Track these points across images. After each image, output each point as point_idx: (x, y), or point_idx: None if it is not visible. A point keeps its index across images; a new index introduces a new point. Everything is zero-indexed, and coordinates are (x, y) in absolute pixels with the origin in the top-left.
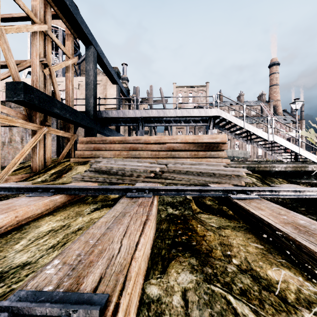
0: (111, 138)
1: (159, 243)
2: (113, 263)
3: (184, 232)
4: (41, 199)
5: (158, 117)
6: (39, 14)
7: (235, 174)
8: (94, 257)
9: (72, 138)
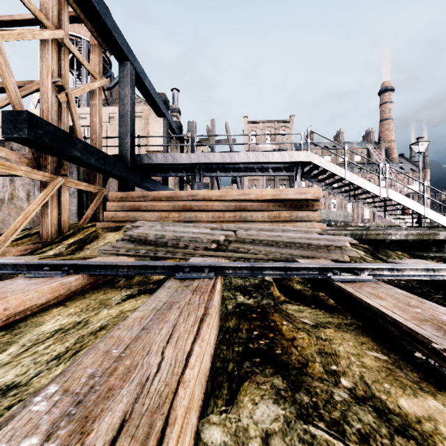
0: (155, 194)
1: (224, 351)
2: (147, 391)
3: (262, 332)
4: (47, 281)
5: (223, 163)
6: (52, 15)
7: (335, 245)
8: (117, 380)
9: (99, 194)
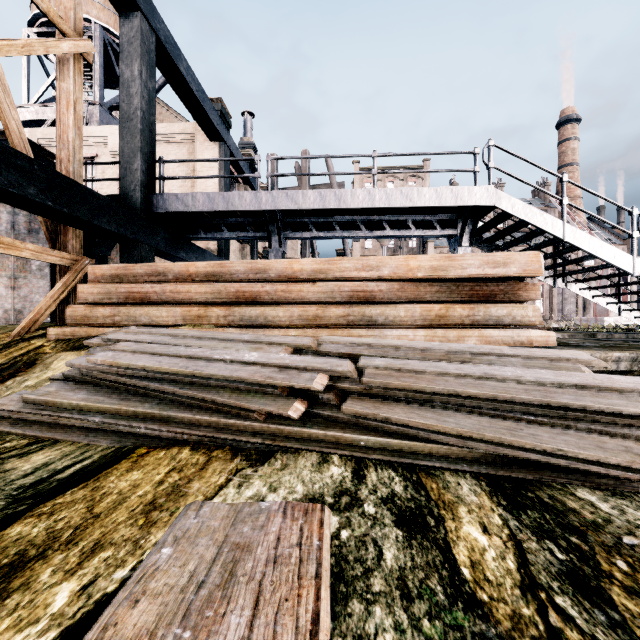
0: (181, 268)
1: None
2: None
3: None
4: None
5: (323, 213)
6: None
7: None
8: None
9: (72, 269)
